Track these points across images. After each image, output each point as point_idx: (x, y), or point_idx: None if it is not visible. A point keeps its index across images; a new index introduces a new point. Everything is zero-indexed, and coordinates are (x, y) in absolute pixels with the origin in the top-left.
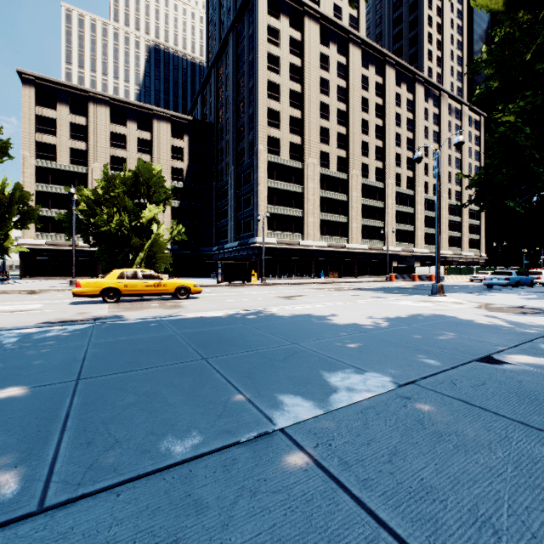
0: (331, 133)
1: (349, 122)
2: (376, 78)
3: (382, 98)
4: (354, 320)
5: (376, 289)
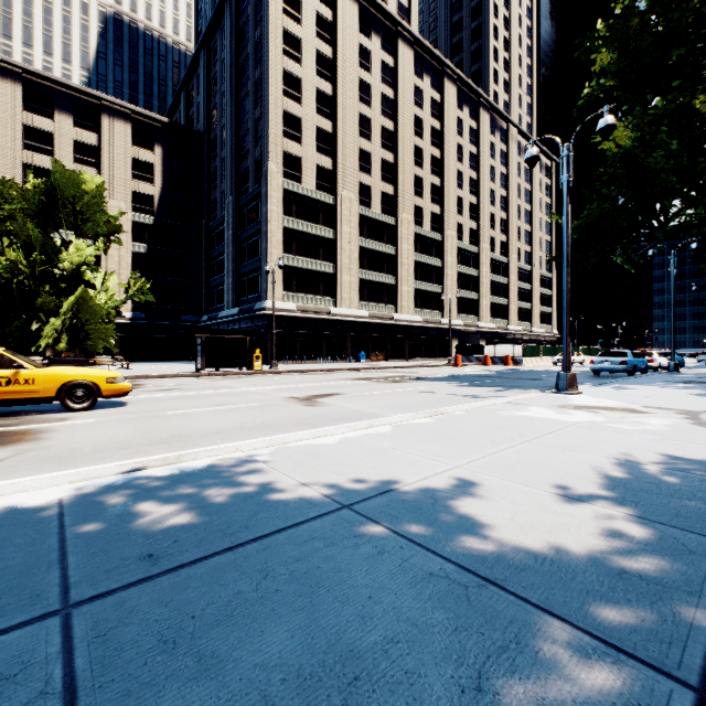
0: (375, 160)
1: (398, 147)
2: (432, 93)
3: (439, 121)
4: (516, 507)
5: (447, 379)
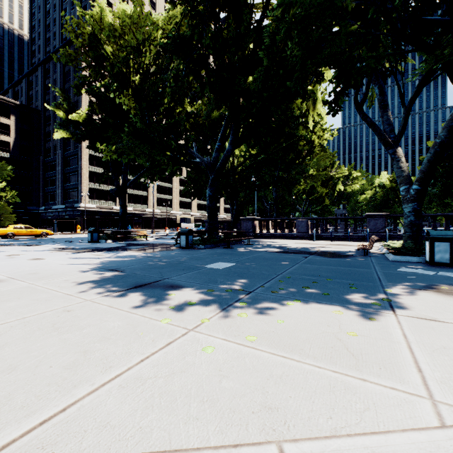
0: None
1: None
2: None
3: None
4: None
5: None
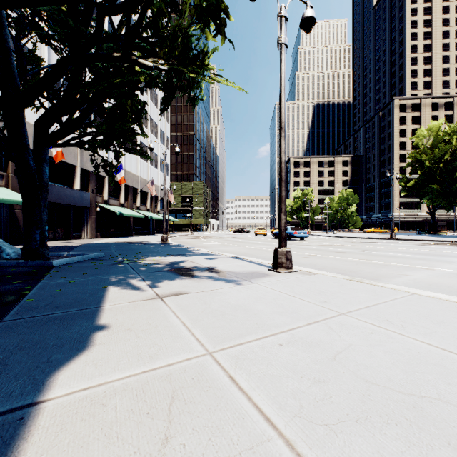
0: None
1: None
2: None
3: None
4: None
5: None
